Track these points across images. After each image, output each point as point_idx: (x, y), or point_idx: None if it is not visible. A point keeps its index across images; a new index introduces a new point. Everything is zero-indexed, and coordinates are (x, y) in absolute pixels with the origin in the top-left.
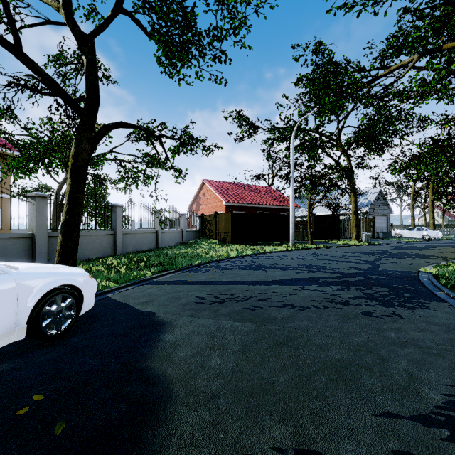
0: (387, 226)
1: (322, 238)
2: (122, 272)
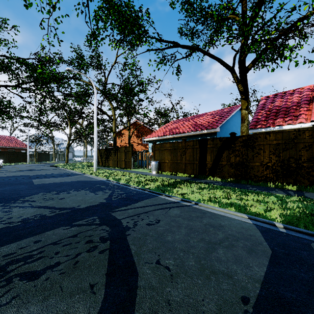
0: (72, 156)
1: (42, 161)
2: None
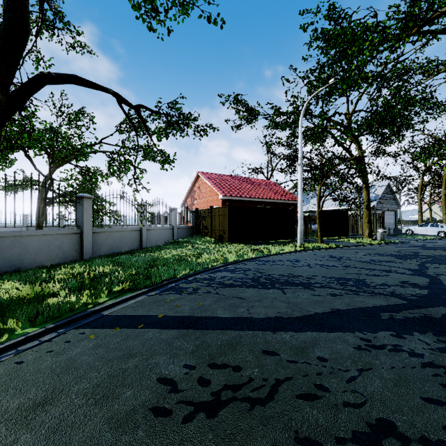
0: (394, 222)
1: (329, 235)
2: (61, 296)
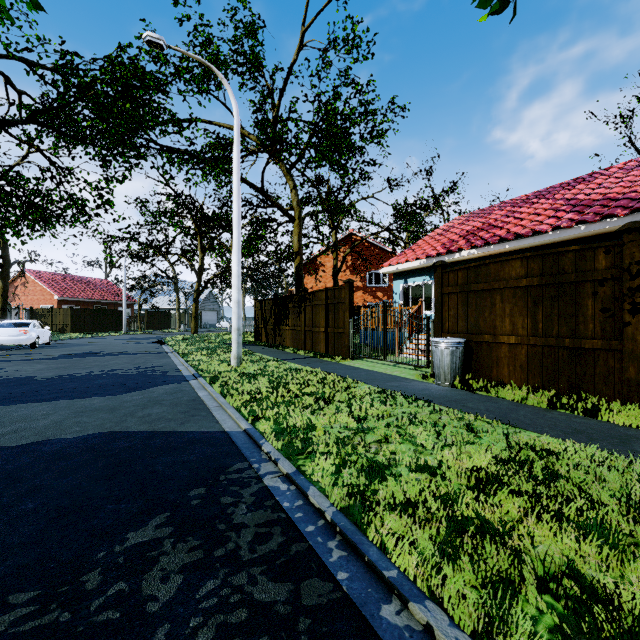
0: (217, 319)
1: (155, 328)
2: None
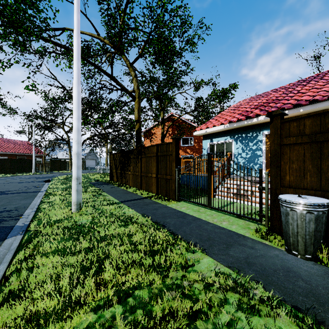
0: (95, 164)
1: (56, 170)
2: None
